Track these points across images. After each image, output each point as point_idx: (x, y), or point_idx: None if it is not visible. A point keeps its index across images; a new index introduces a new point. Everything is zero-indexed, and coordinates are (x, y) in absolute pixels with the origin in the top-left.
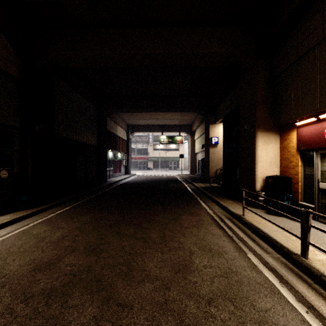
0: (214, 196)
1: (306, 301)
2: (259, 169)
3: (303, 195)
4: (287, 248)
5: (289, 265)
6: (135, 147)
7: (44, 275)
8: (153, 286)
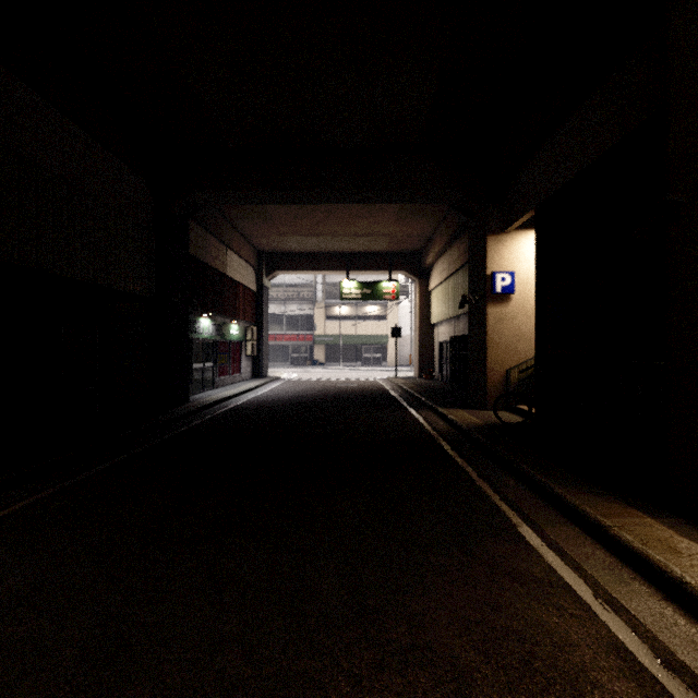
0: (550, 482)
1: None
2: None
3: None
4: None
5: None
6: (283, 313)
7: None
8: None
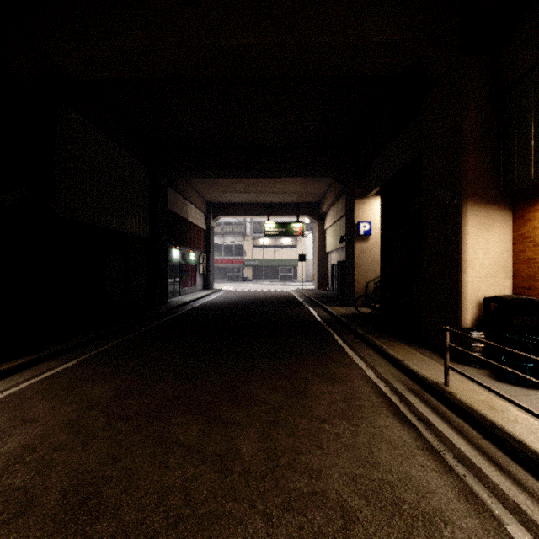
0: (370, 336)
1: None
2: (470, 282)
3: None
4: None
5: None
6: (222, 243)
7: None
8: None
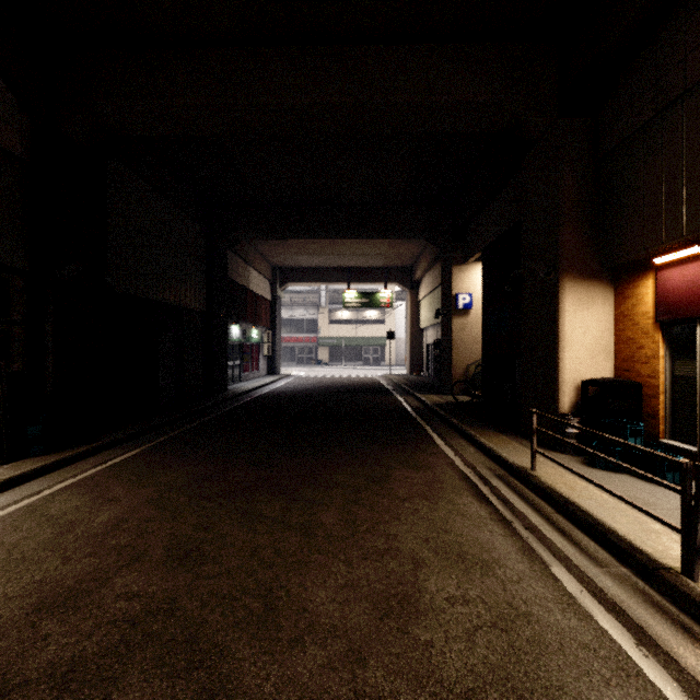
0: (464, 425)
1: None
2: (567, 364)
3: (669, 423)
4: (646, 554)
5: (654, 596)
6: (290, 317)
7: (59, 625)
8: (326, 653)
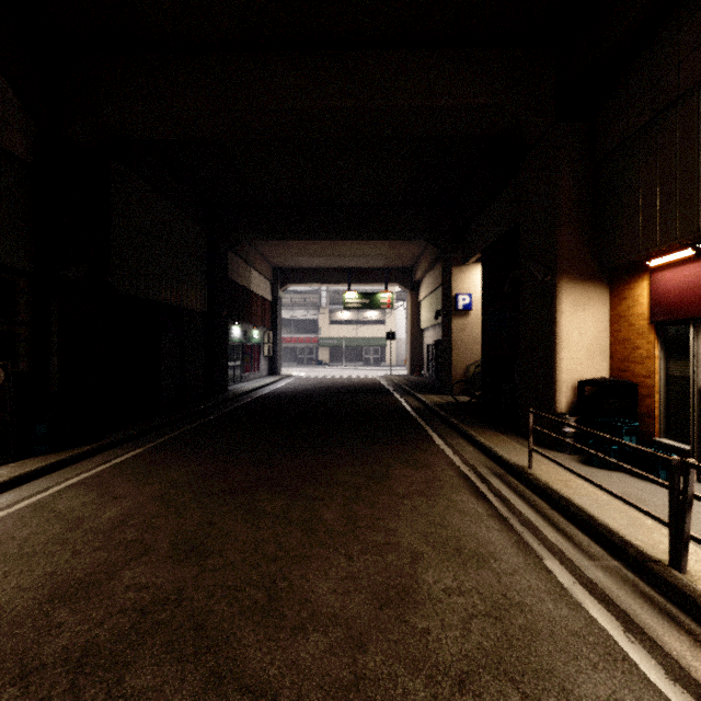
0: (463, 425)
1: (693, 680)
2: (564, 364)
3: (664, 422)
4: (636, 547)
5: (643, 587)
6: (291, 318)
7: (72, 614)
8: (327, 640)
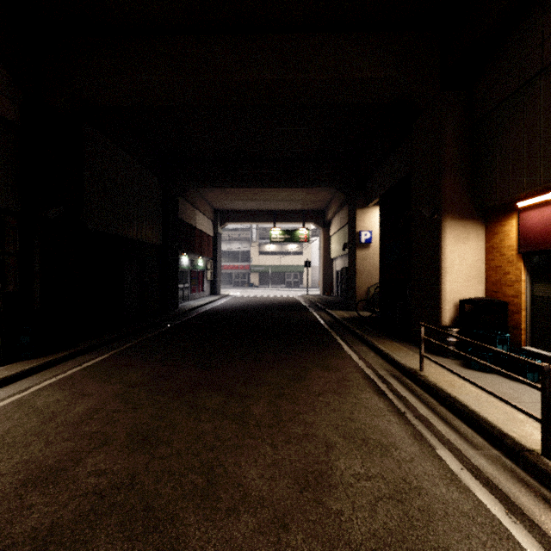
0: (366, 335)
1: None
2: (448, 286)
3: (529, 334)
4: (512, 439)
5: (520, 473)
6: (228, 249)
7: (41, 497)
8: (256, 520)
